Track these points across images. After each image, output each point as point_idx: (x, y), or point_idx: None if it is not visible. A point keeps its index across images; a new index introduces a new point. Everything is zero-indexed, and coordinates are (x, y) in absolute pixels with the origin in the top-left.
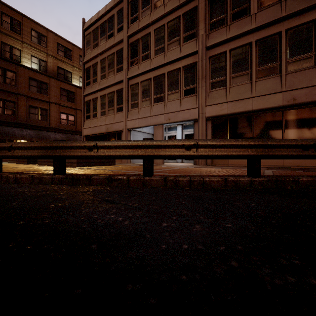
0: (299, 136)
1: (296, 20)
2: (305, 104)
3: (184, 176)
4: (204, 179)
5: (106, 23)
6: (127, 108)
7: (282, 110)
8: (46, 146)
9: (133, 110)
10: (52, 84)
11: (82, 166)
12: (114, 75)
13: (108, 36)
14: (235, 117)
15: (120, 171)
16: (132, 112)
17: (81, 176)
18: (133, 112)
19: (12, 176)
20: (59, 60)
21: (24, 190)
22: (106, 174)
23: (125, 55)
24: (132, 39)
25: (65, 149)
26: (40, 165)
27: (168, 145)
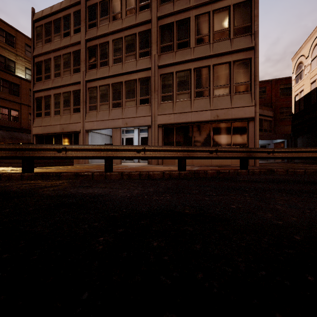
0: (221, 142)
1: (219, 59)
2: (224, 120)
3: (136, 171)
4: (149, 173)
5: (61, 21)
6: (85, 110)
7: (211, 123)
8: (15, 148)
9: (91, 112)
10: None
11: (40, 166)
12: (70, 75)
13: (63, 34)
14: (179, 126)
15: (82, 169)
16: (90, 114)
17: (51, 173)
18: (91, 114)
19: None
20: None
21: (6, 184)
22: (72, 171)
23: (83, 57)
24: (90, 43)
25: (35, 151)
26: None
27: (124, 149)
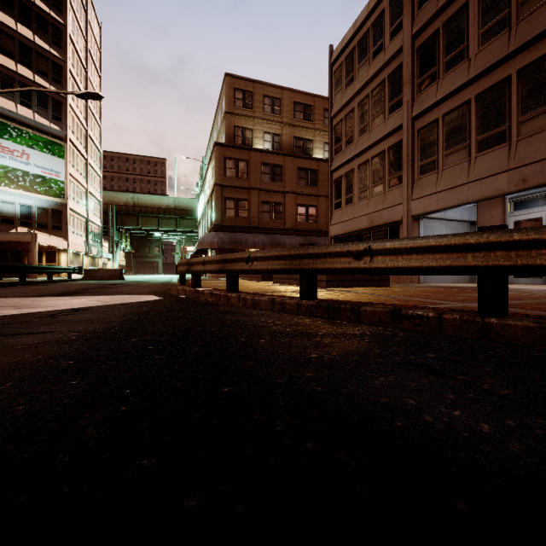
0: None
1: None
2: None
3: None
4: None
5: (369, 34)
6: (411, 176)
7: None
8: (289, 255)
9: (425, 178)
10: (287, 165)
11: (333, 286)
12: (384, 121)
13: (372, 55)
14: None
15: (409, 298)
16: (422, 182)
17: (342, 305)
18: (425, 181)
19: (250, 298)
20: (296, 128)
21: (267, 321)
22: (385, 303)
23: (407, 74)
24: (421, 38)
25: (317, 258)
26: (275, 283)
27: None
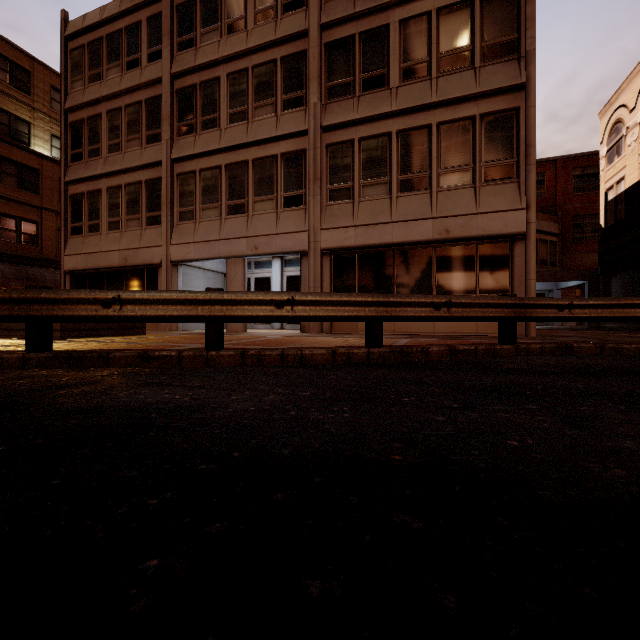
0: (454, 287)
1: (450, 112)
2: (461, 241)
3: (274, 348)
4: (303, 353)
5: (122, 36)
6: (171, 219)
7: (433, 246)
8: (9, 299)
9: (184, 225)
10: None
11: (72, 336)
12: (141, 148)
13: (127, 64)
14: (367, 253)
15: (161, 344)
16: (182, 228)
17: (89, 353)
18: (184, 228)
19: None
20: None
21: None
22: (137, 349)
23: (167, 111)
24: (181, 82)
25: (54, 304)
26: None
27: (247, 301)
